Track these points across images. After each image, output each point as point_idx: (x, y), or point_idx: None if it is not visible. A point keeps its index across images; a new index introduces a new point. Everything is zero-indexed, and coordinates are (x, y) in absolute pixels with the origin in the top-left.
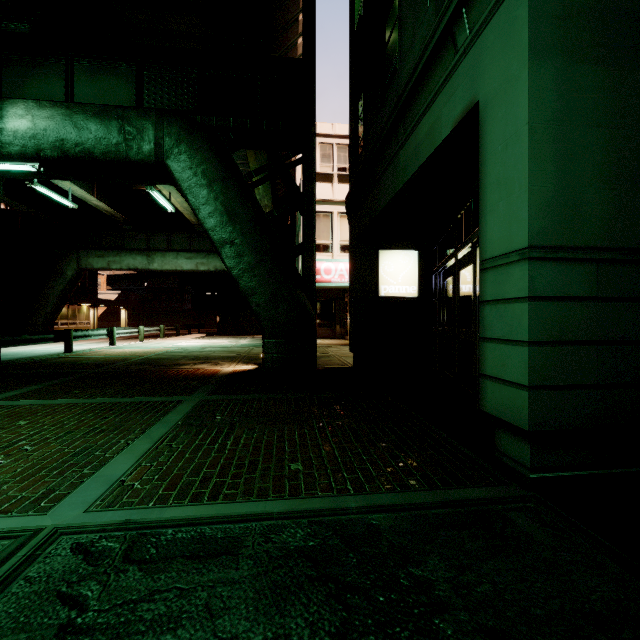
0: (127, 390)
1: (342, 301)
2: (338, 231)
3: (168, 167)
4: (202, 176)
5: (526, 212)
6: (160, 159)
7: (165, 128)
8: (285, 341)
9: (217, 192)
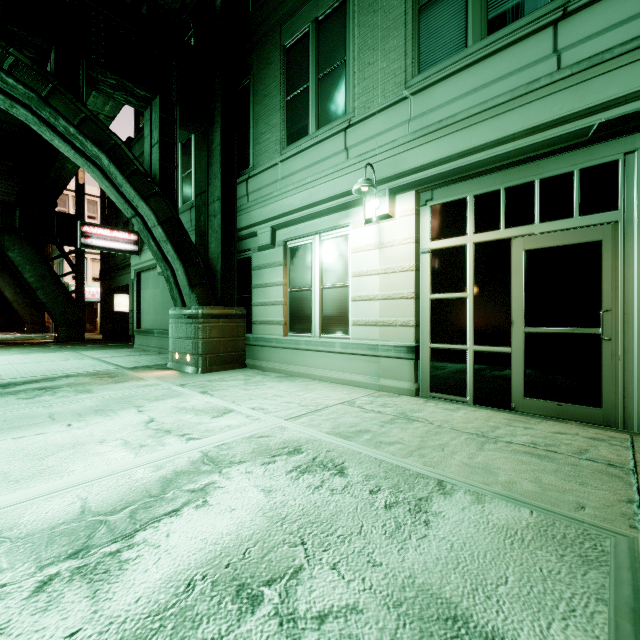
0: (10, 344)
1: (92, 307)
2: (91, 269)
3: (8, 255)
4: (27, 260)
5: (132, 306)
6: (4, 251)
7: (6, 238)
8: (70, 329)
9: (35, 267)
